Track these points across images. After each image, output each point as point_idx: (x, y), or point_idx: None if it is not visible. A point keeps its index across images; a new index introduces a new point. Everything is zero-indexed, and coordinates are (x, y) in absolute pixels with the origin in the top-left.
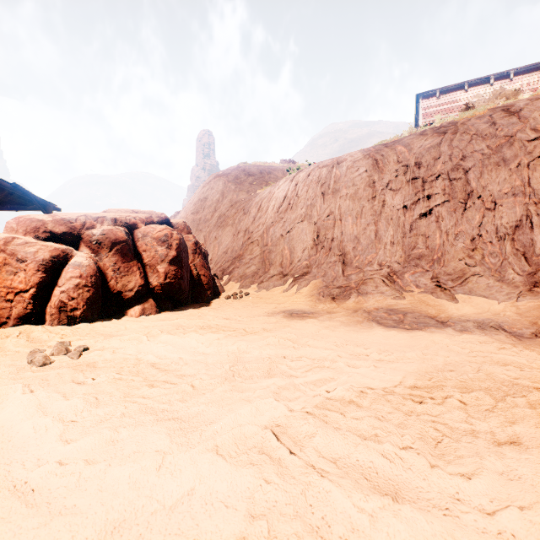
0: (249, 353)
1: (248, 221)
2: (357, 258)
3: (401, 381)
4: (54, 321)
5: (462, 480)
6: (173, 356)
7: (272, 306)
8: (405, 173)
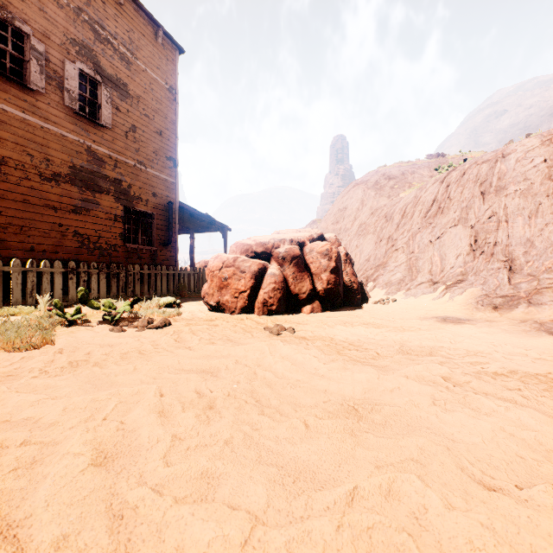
0: (410, 342)
1: (391, 228)
2: (529, 264)
3: None
4: (260, 312)
5: None
6: (353, 338)
7: (423, 312)
8: None
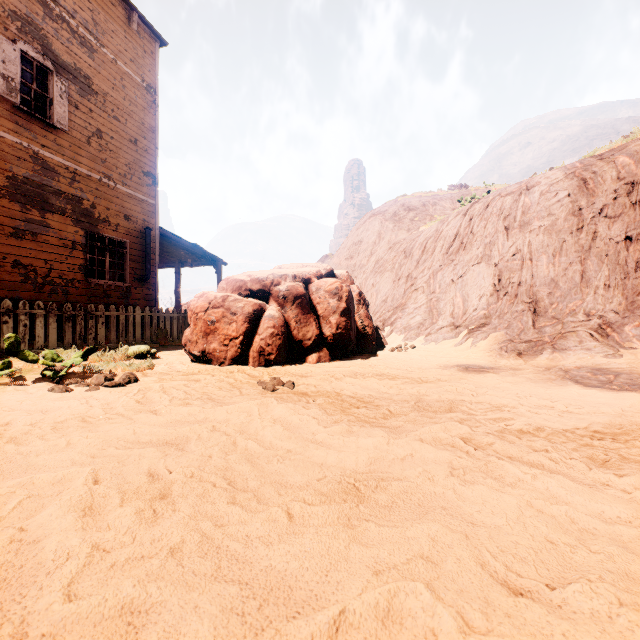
0: (428, 396)
1: (410, 265)
2: (553, 306)
3: (585, 428)
4: (255, 363)
5: (614, 476)
6: (363, 393)
7: (444, 360)
8: (629, 193)
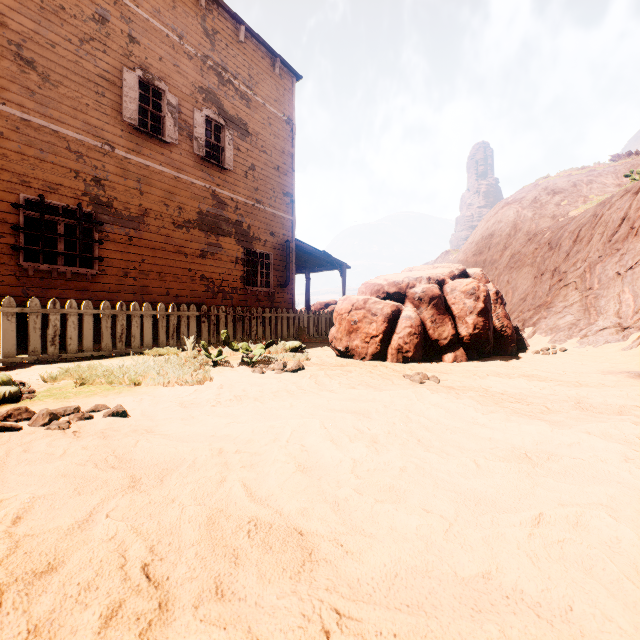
0: (590, 399)
1: (557, 258)
2: None
3: None
4: (393, 359)
5: None
6: (512, 391)
7: (607, 366)
8: None
